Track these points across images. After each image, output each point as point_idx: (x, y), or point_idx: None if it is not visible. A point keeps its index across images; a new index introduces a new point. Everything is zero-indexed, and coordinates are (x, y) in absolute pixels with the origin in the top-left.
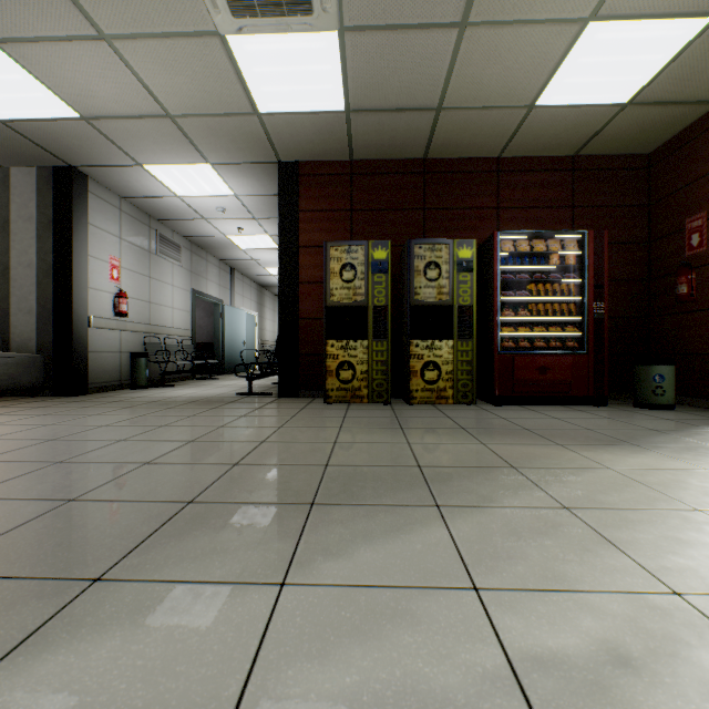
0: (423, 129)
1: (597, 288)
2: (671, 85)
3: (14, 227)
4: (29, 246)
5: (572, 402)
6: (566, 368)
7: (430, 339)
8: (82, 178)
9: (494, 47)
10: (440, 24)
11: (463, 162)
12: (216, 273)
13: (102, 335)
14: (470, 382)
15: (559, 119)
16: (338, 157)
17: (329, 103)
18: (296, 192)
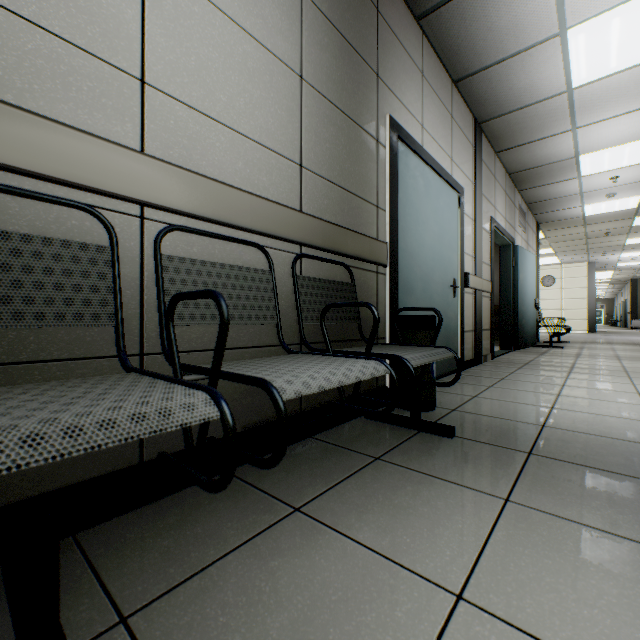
0: None
1: None
2: None
3: None
4: None
5: None
6: None
7: None
8: None
9: None
10: None
11: None
12: None
13: None
14: None
15: None
16: None
17: None
18: None
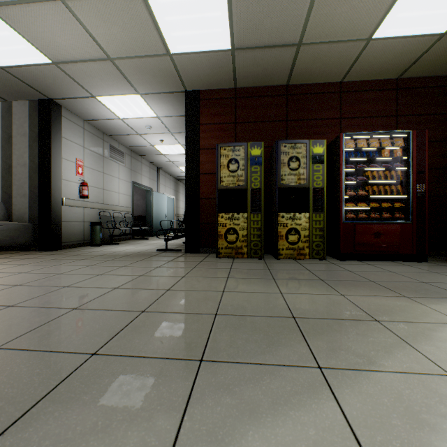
0: (287, 61)
1: (419, 173)
2: None
3: (15, 140)
4: (24, 152)
5: (399, 259)
6: (395, 233)
7: (292, 212)
8: (57, 107)
9: None
10: None
11: (315, 86)
12: (147, 170)
13: (71, 210)
14: (321, 243)
15: (390, 48)
16: (226, 86)
17: (219, 43)
18: (197, 111)
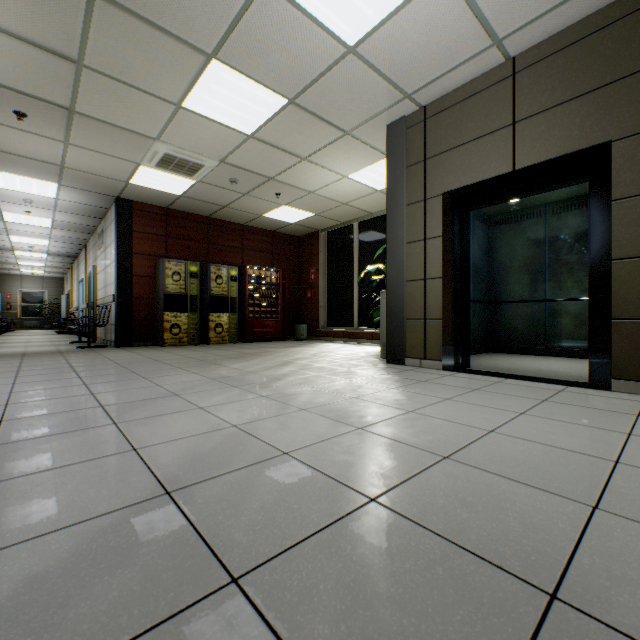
0: (214, 209)
1: (284, 293)
2: (306, 223)
3: None
4: None
5: (275, 340)
6: (273, 326)
7: (219, 313)
8: None
9: (254, 201)
10: (237, 191)
11: (227, 223)
12: None
13: None
14: (236, 333)
15: (271, 221)
16: (160, 205)
17: (174, 191)
18: (131, 219)
